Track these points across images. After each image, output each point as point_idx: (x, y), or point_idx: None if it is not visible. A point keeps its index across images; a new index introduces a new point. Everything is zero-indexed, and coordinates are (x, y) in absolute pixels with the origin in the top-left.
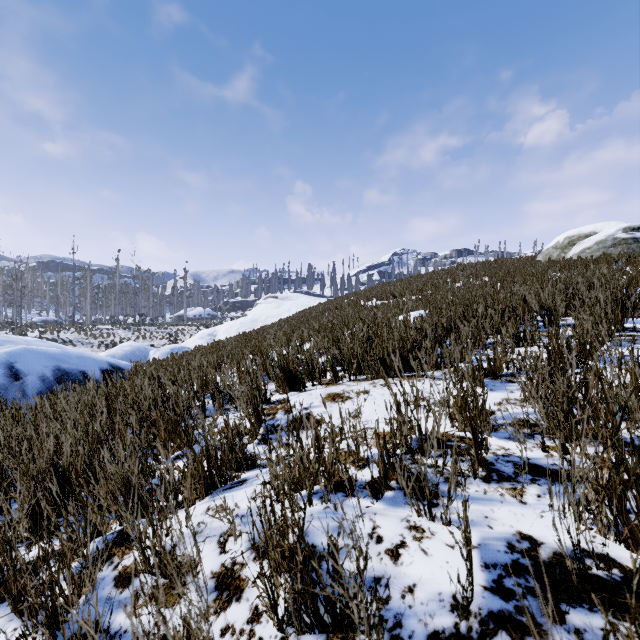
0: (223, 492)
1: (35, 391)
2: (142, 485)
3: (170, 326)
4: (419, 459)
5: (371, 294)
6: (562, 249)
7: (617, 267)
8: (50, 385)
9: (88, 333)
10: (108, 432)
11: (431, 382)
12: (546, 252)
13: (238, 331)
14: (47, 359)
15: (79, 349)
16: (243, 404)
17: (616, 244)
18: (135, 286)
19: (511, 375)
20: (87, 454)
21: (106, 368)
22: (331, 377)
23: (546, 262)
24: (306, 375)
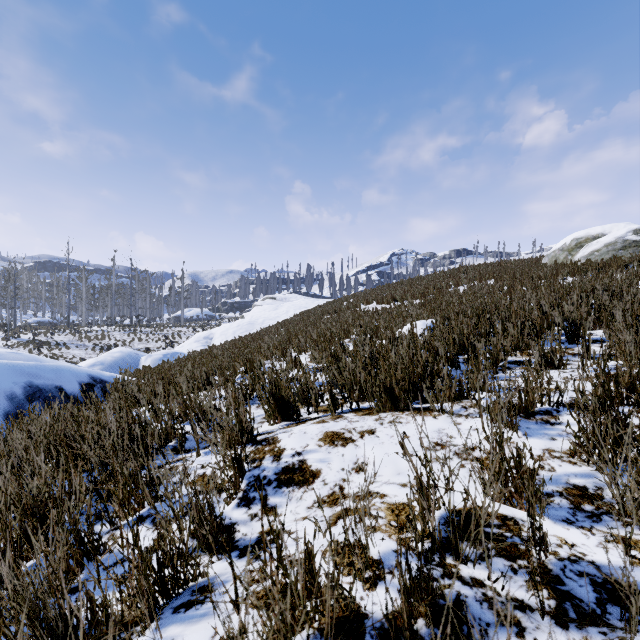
0: (175, 617)
1: (1, 412)
2: (56, 613)
3: (167, 327)
4: (452, 565)
5: (371, 297)
6: (569, 251)
7: (633, 272)
8: (20, 404)
9: (83, 335)
10: (47, 494)
11: (449, 419)
12: (552, 254)
13: (235, 334)
14: (18, 374)
15: (73, 352)
16: (221, 451)
17: (626, 246)
18: (132, 287)
19: (547, 413)
20: (19, 523)
21: (86, 382)
22: (329, 407)
23: (553, 265)
24: (301, 402)
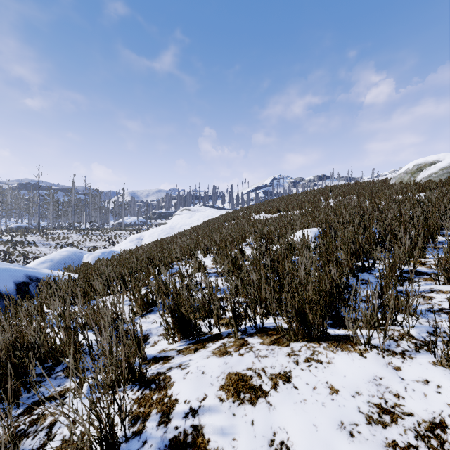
0: None
1: None
2: None
3: (111, 231)
4: None
5: (260, 209)
6: (412, 174)
7: None
8: None
9: (49, 236)
10: None
11: (382, 359)
12: (398, 176)
13: (159, 236)
14: None
15: (40, 249)
16: (83, 423)
17: None
18: (86, 201)
19: None
20: None
21: (22, 281)
22: (232, 328)
23: (401, 184)
24: (201, 319)
